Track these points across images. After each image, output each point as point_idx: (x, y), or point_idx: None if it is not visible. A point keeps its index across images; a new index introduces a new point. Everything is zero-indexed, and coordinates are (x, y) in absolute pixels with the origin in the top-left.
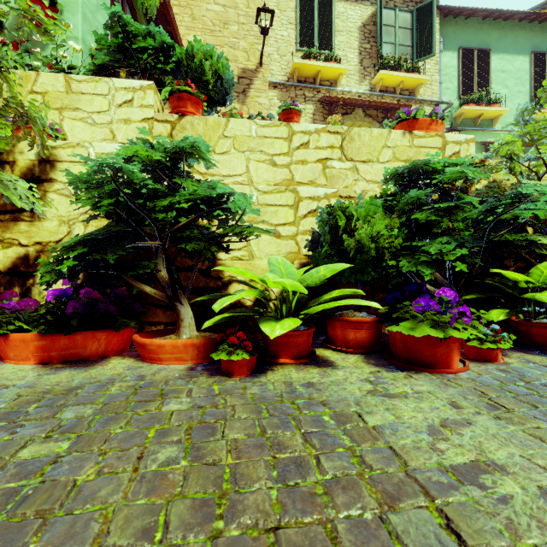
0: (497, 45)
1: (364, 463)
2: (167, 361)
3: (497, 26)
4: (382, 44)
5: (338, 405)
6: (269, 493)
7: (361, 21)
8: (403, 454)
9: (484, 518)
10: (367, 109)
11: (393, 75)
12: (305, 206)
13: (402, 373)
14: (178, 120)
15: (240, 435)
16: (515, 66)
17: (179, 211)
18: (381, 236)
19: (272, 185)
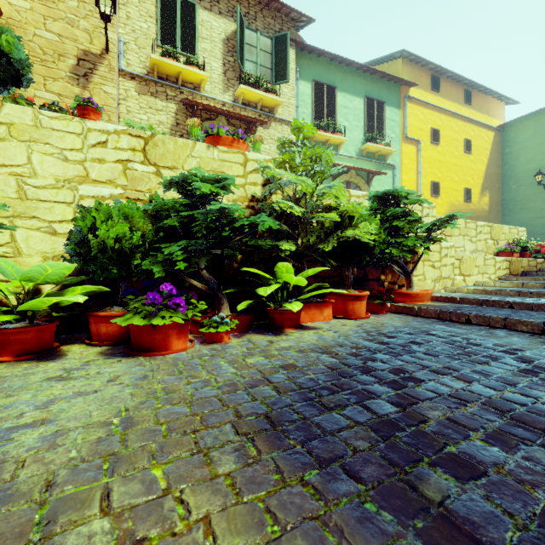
0: (341, 85)
1: None
2: None
3: (341, 69)
4: (244, 61)
5: None
6: None
7: (225, 34)
8: None
9: None
10: (231, 118)
11: (253, 92)
12: (87, 205)
13: (117, 359)
14: None
15: None
16: (354, 105)
17: None
18: (123, 237)
19: (62, 181)
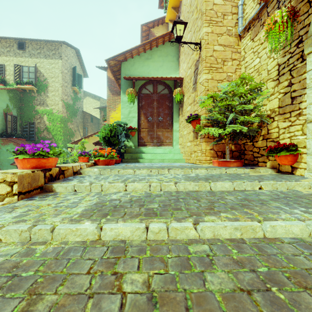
0: None
1: None
2: None
3: None
4: None
5: None
6: None
7: None
8: None
9: None
10: None
11: None
12: None
13: None
14: None
15: None
16: None
17: None
18: None
19: None
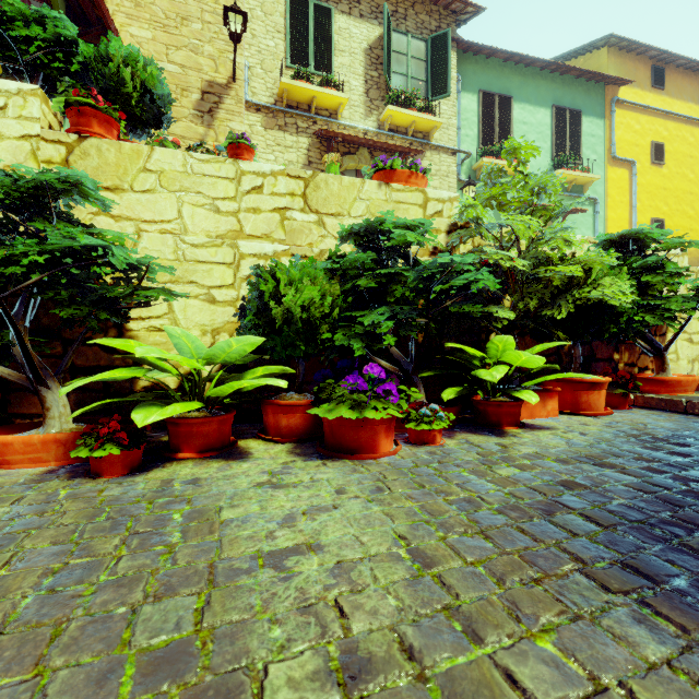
0: (518, 93)
1: (172, 559)
2: (18, 465)
3: (518, 71)
4: (392, 74)
5: (206, 501)
6: (18, 602)
7: (367, 43)
8: (228, 545)
9: (249, 596)
10: (375, 151)
11: (403, 113)
12: (249, 265)
13: (319, 462)
14: (77, 143)
15: (42, 544)
16: (537, 119)
17: (30, 265)
18: (312, 304)
19: (214, 237)
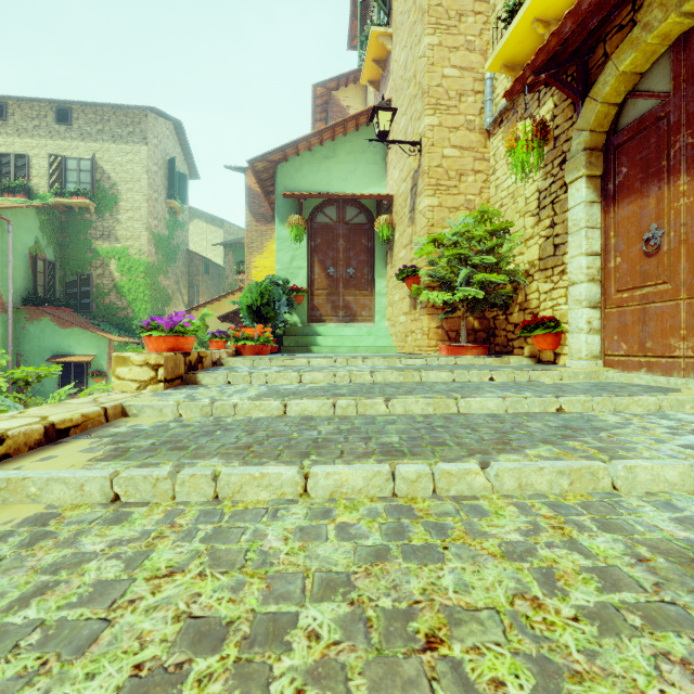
0: None
1: None
2: None
3: None
4: None
5: None
6: None
7: None
8: None
9: None
10: None
11: None
12: None
13: None
14: None
15: None
16: None
17: None
18: None
19: None
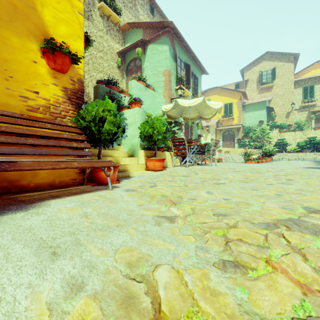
0: None
1: None
2: None
3: None
4: None
5: None
6: None
7: None
8: None
9: None
10: None
11: None
12: (296, 141)
13: None
14: (280, 133)
15: None
16: None
17: (284, 144)
18: (302, 145)
19: (292, 139)
